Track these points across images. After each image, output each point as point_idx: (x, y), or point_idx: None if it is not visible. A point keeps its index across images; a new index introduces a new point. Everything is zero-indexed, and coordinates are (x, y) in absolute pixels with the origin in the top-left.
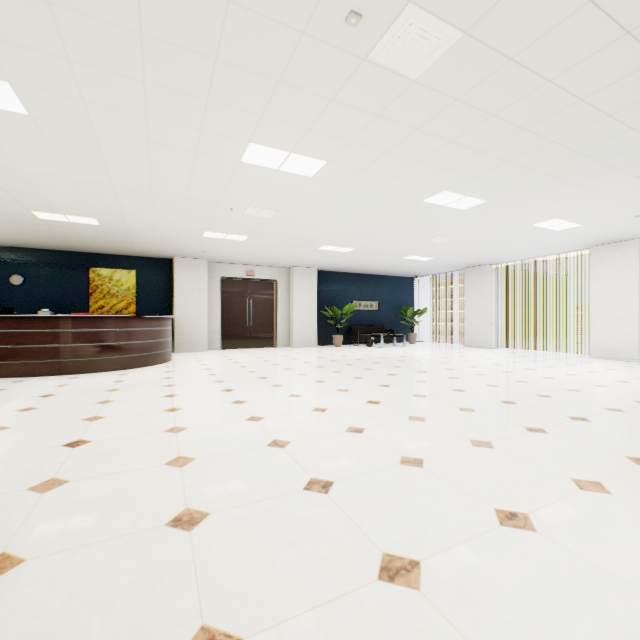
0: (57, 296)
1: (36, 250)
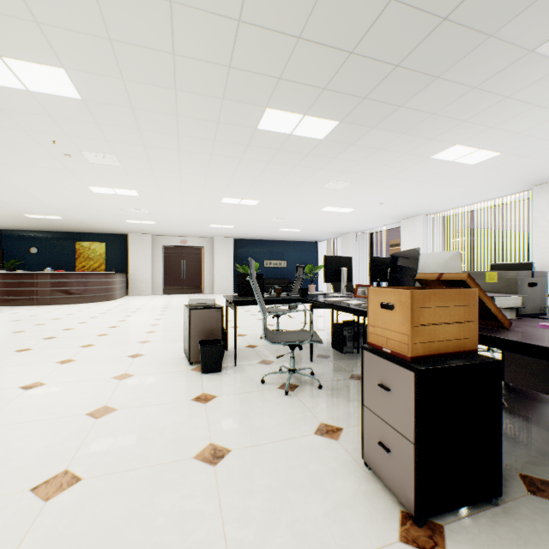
0: (57, 260)
1: (45, 232)
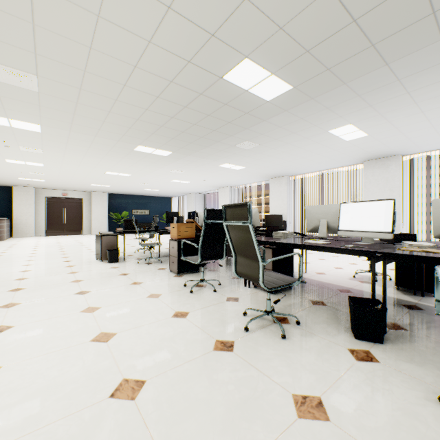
0: None
1: None
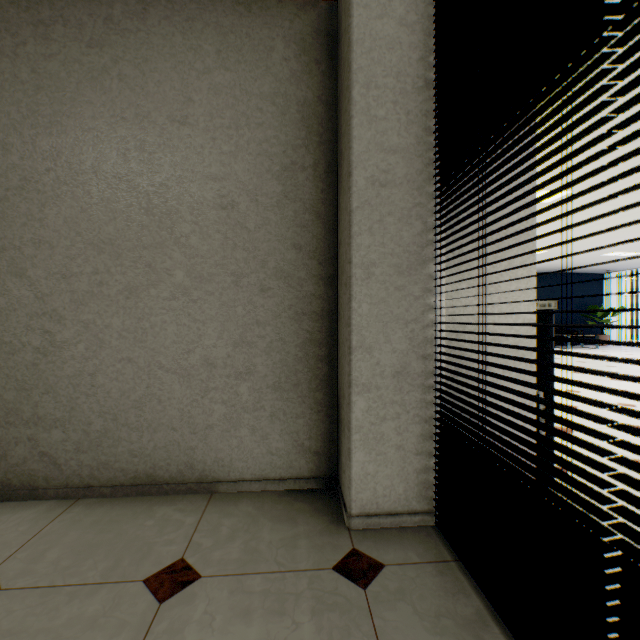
0: None
1: None
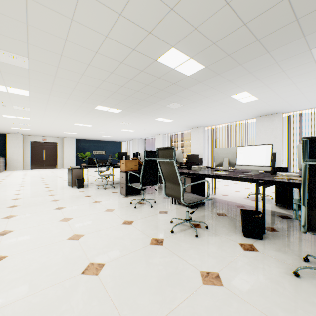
0: None
1: None
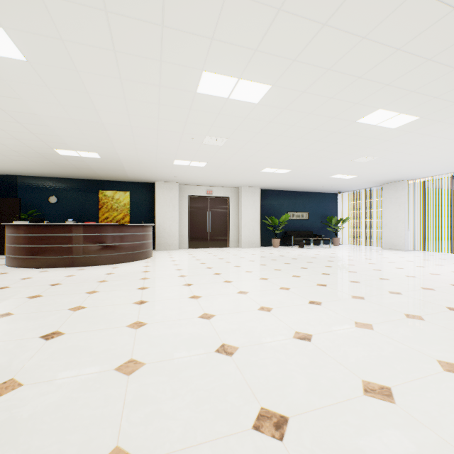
0: (78, 210)
1: (65, 179)
